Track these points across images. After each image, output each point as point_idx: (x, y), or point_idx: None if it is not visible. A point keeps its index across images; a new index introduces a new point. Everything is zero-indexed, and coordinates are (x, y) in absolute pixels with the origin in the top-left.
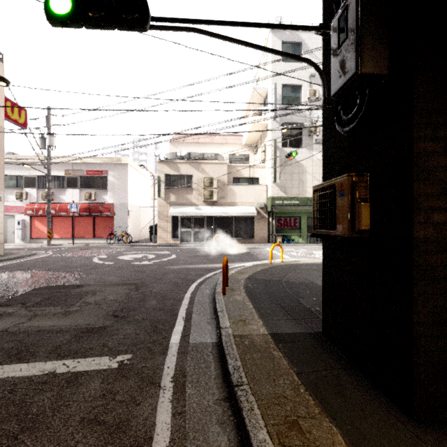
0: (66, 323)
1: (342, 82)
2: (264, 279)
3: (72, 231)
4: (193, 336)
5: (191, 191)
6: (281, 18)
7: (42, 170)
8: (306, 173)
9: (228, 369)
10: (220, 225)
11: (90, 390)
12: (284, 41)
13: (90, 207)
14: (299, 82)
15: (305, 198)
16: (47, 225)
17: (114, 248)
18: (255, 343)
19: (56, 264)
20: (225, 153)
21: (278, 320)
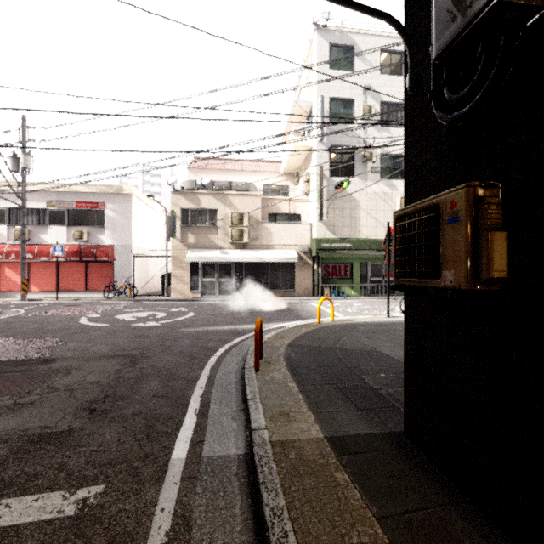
0: (8, 426)
1: (458, 25)
2: (311, 346)
3: (57, 282)
4: (209, 443)
5: (215, 229)
6: (329, 14)
7: (16, 200)
8: (360, 209)
9: (264, 514)
10: (252, 274)
11: None
12: (333, 44)
13: (81, 249)
14: (352, 95)
15: (358, 240)
16: (22, 274)
17: (113, 304)
18: (306, 457)
19: (25, 327)
20: (259, 183)
21: (336, 412)
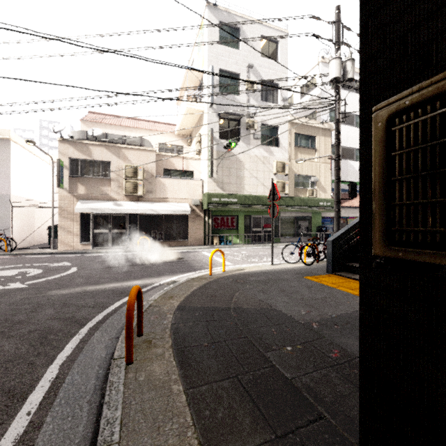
0: None
1: None
2: (204, 308)
3: None
4: None
5: (108, 181)
6: None
7: None
8: (244, 169)
9: None
10: (147, 225)
11: None
12: (221, 22)
13: None
14: (237, 70)
15: (243, 196)
16: None
17: None
18: None
19: None
20: (155, 141)
21: None
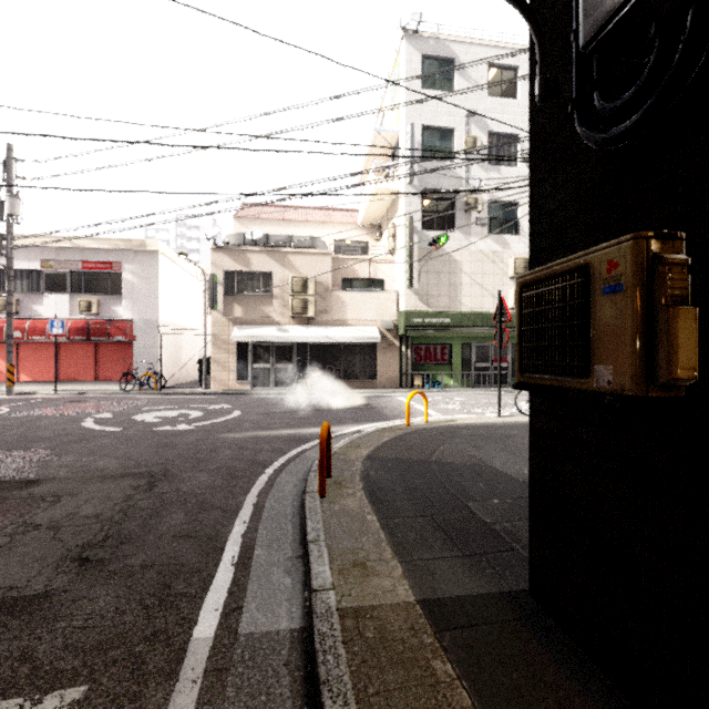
0: None
1: None
2: (398, 459)
3: (55, 369)
4: (250, 611)
5: (270, 299)
6: (421, 15)
7: None
8: (462, 273)
9: None
10: (320, 359)
11: None
12: (426, 55)
13: (89, 326)
14: (451, 123)
15: (460, 314)
16: (7, 359)
17: (132, 398)
18: (391, 635)
19: (6, 433)
20: (329, 238)
21: (433, 559)
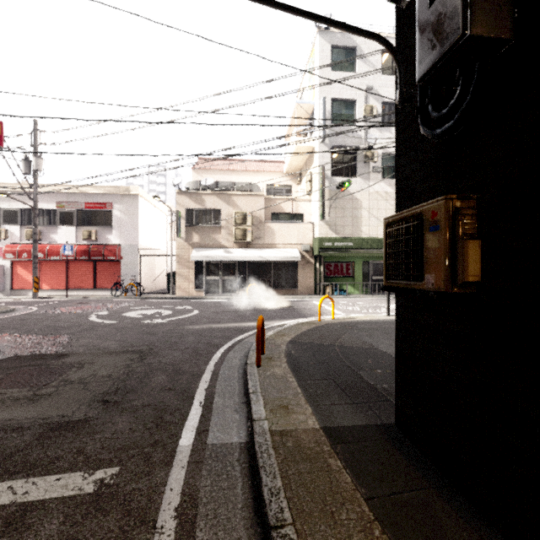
0: (30, 415)
1: (437, 54)
2: (311, 343)
3: (66, 280)
4: (214, 432)
5: (218, 229)
6: (330, 16)
7: (27, 201)
8: (362, 208)
9: (263, 493)
10: (255, 273)
11: (41, 539)
12: (335, 45)
13: (90, 249)
14: (353, 96)
15: (360, 239)
16: (33, 273)
17: (121, 301)
18: (303, 445)
19: (38, 324)
20: (262, 183)
21: (333, 405)
